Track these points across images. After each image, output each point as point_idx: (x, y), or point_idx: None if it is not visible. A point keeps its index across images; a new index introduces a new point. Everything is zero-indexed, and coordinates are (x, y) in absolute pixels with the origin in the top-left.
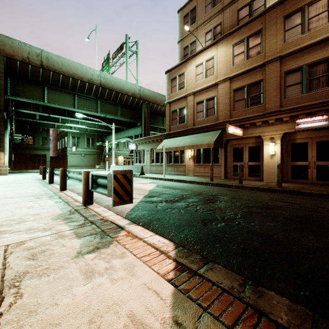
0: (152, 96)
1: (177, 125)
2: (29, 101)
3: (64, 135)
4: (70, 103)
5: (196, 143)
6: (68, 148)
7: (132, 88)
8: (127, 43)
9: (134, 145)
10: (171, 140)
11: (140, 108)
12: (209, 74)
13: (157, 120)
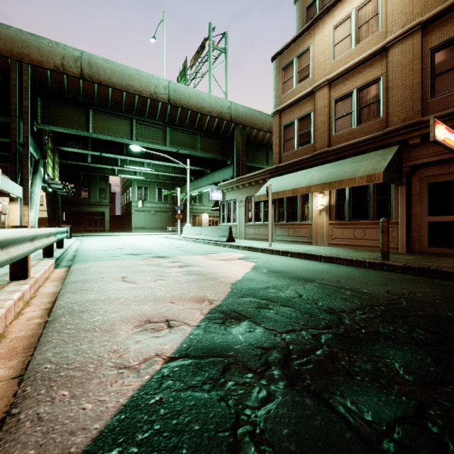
0: (249, 117)
1: (293, 150)
2: (68, 131)
3: (128, 186)
4: (126, 133)
5: (338, 177)
6: (133, 203)
7: (218, 105)
8: (210, 36)
9: (220, 193)
10: (283, 178)
11: (231, 136)
12: (366, 33)
13: (258, 155)
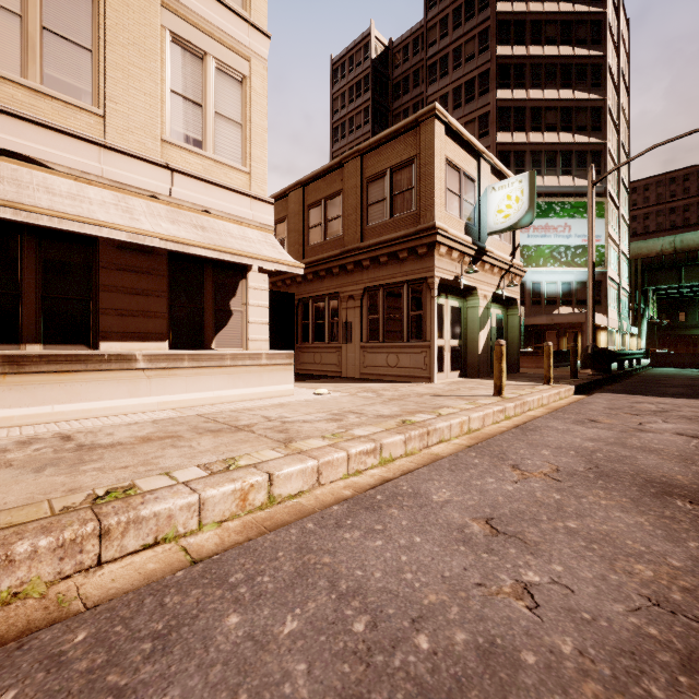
0: None
1: None
2: (664, 286)
3: None
4: None
5: None
6: None
7: None
8: None
9: None
10: None
11: None
12: None
13: None
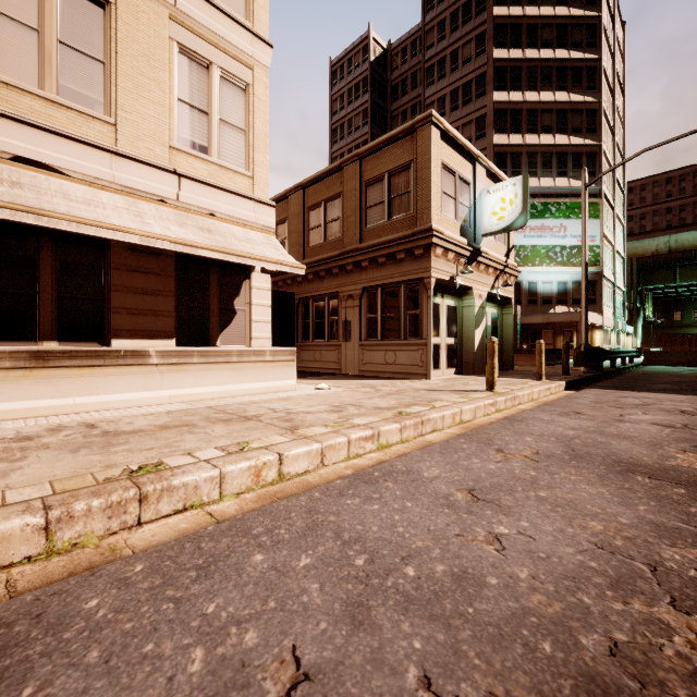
0: None
1: None
2: (659, 286)
3: None
4: None
5: None
6: None
7: None
8: None
9: None
10: None
11: None
12: None
13: None
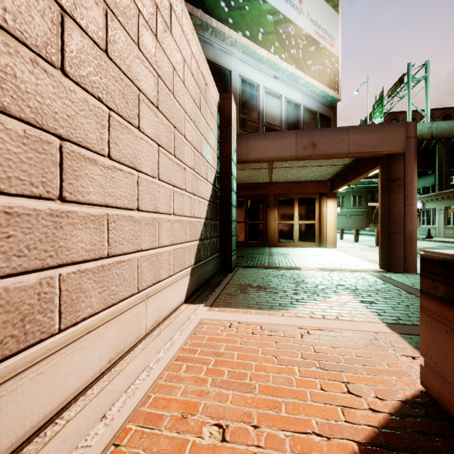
0: None
1: None
2: None
3: None
4: None
5: None
6: None
7: (418, 130)
8: (409, 74)
9: (420, 203)
10: None
11: (432, 150)
12: None
13: None
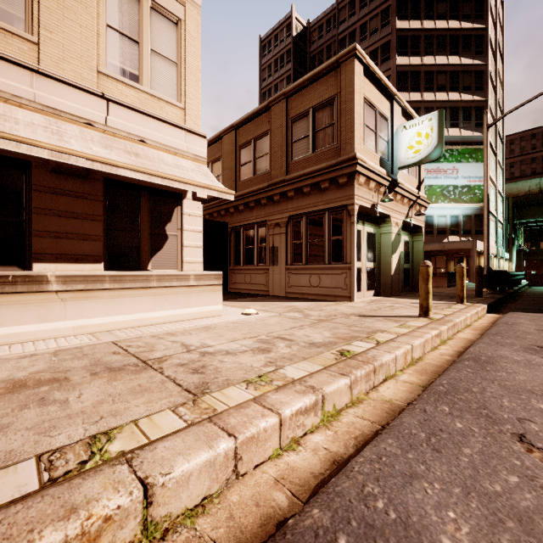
0: None
1: None
2: (531, 220)
3: None
4: None
5: None
6: None
7: None
8: None
9: None
10: None
11: None
12: None
13: None
